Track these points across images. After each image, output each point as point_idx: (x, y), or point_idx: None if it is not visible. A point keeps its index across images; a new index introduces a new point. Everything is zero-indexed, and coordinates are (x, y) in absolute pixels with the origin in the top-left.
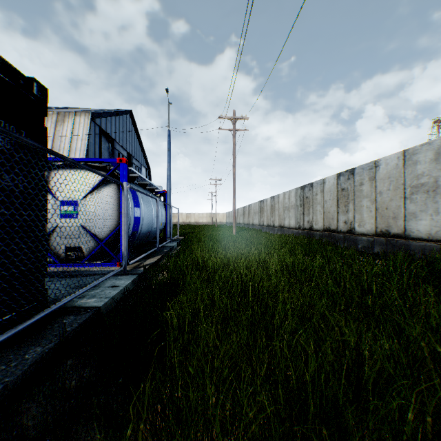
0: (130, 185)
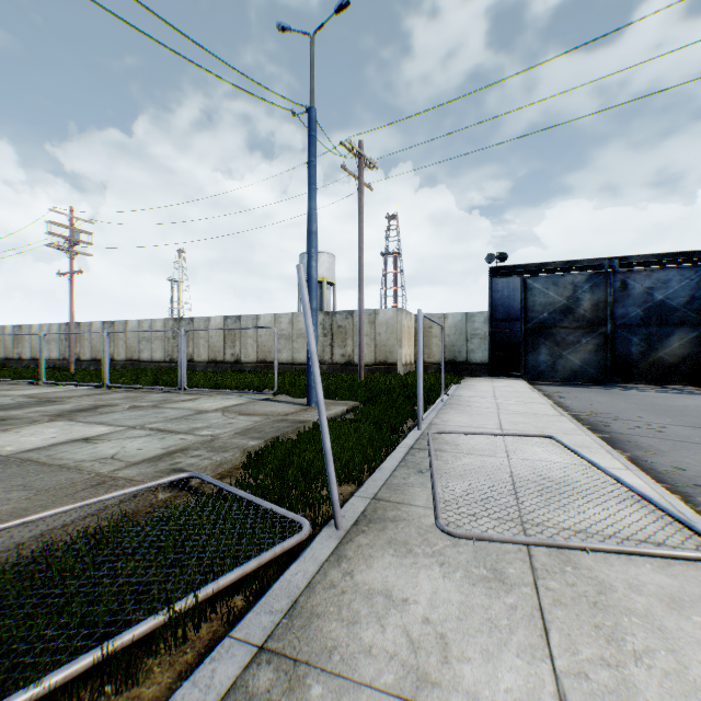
0: None
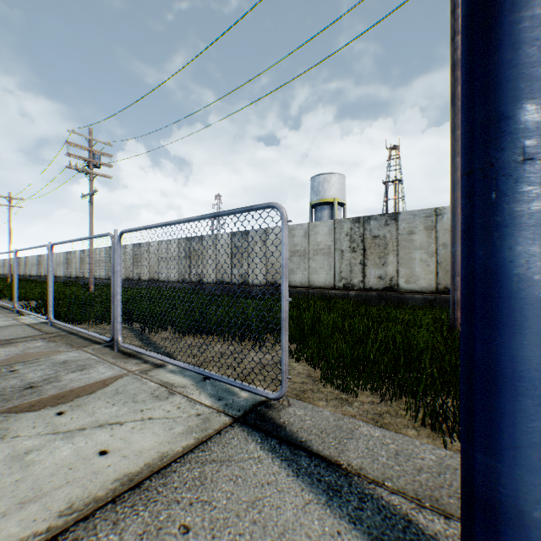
0: None
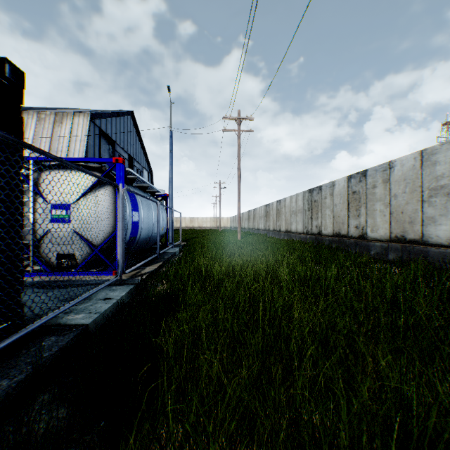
0: (128, 187)
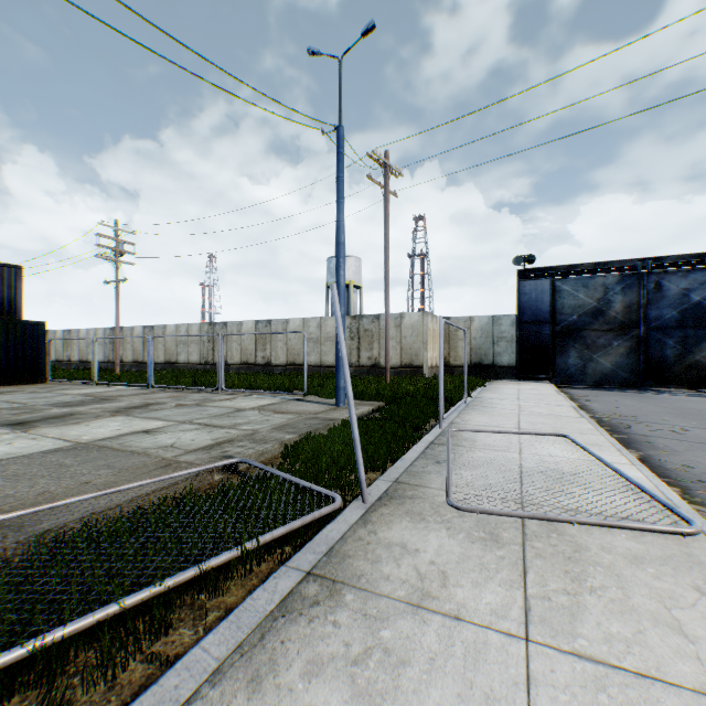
0: None
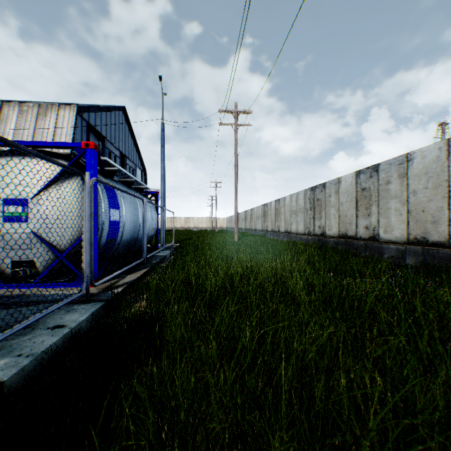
0: (106, 180)
